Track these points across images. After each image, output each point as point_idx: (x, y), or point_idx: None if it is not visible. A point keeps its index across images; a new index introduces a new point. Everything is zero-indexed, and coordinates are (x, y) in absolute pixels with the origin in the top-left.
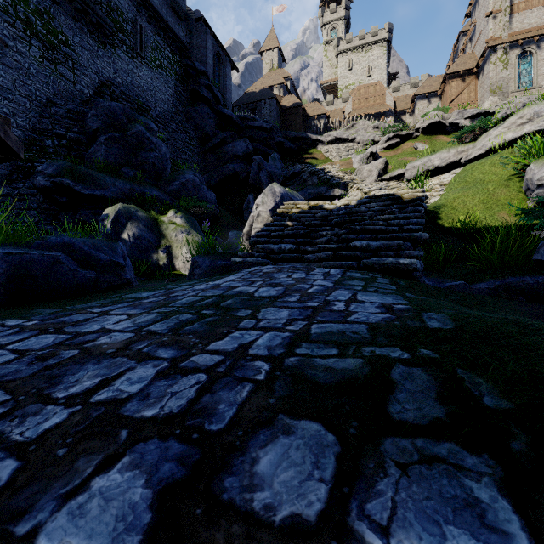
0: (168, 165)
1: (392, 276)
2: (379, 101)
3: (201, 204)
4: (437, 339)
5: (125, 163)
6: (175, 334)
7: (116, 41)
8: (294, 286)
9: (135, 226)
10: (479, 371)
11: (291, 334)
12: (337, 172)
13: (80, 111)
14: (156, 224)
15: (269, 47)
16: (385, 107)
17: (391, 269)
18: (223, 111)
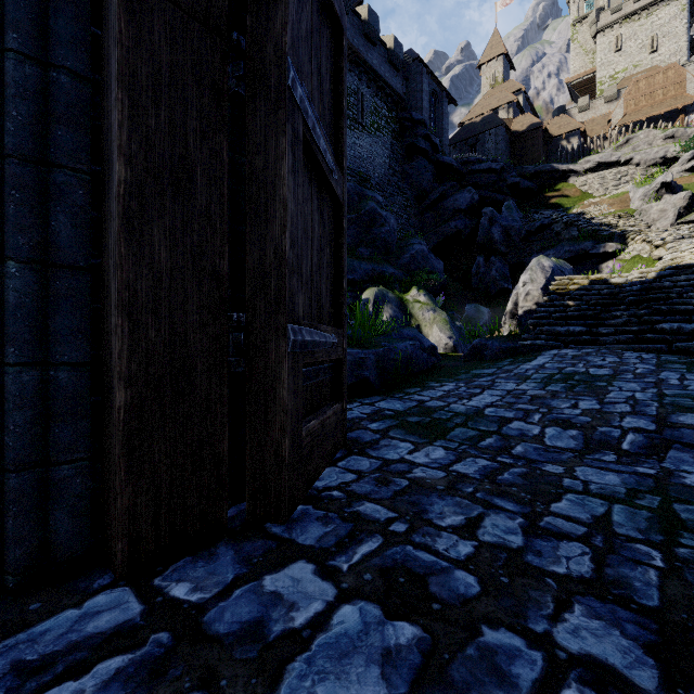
0: (395, 237)
1: None
2: (674, 93)
3: (433, 276)
4: None
5: (359, 242)
6: (573, 392)
7: None
8: (618, 367)
9: (390, 308)
10: None
11: (653, 393)
12: (605, 216)
13: None
14: (403, 304)
15: (490, 56)
16: (685, 100)
17: None
18: (442, 160)
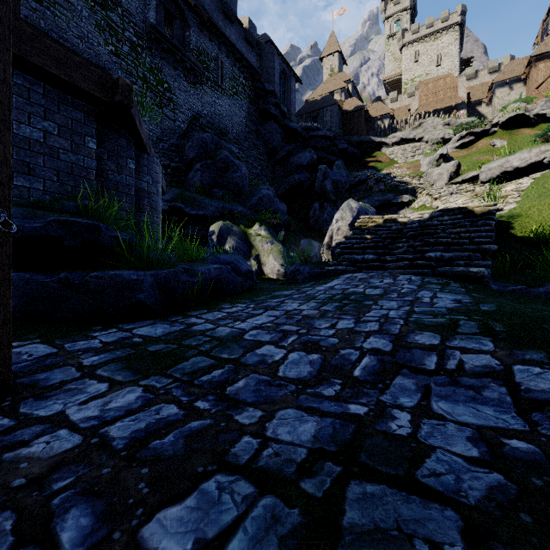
0: (247, 182)
1: (463, 281)
2: (450, 94)
3: (276, 216)
4: (484, 314)
5: (214, 184)
6: (341, 311)
7: (203, 79)
8: (389, 288)
9: (233, 239)
10: (498, 322)
11: (405, 311)
12: (404, 176)
13: (179, 144)
14: (246, 237)
15: (329, 52)
16: (457, 100)
17: (462, 275)
18: (289, 125)
